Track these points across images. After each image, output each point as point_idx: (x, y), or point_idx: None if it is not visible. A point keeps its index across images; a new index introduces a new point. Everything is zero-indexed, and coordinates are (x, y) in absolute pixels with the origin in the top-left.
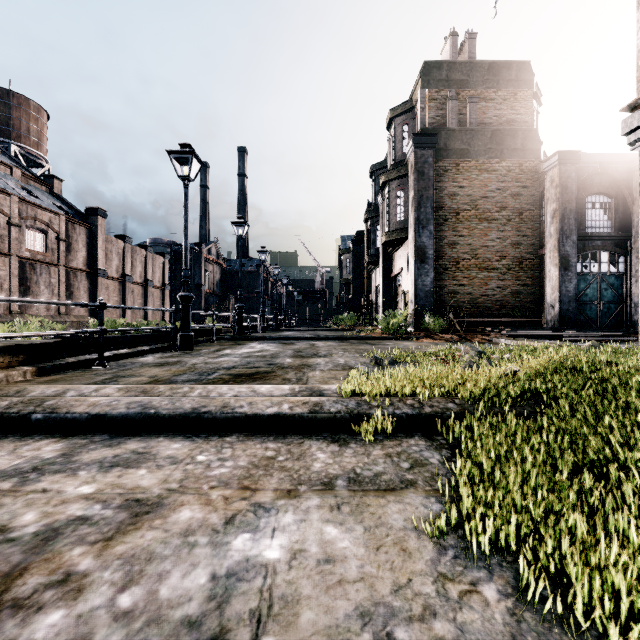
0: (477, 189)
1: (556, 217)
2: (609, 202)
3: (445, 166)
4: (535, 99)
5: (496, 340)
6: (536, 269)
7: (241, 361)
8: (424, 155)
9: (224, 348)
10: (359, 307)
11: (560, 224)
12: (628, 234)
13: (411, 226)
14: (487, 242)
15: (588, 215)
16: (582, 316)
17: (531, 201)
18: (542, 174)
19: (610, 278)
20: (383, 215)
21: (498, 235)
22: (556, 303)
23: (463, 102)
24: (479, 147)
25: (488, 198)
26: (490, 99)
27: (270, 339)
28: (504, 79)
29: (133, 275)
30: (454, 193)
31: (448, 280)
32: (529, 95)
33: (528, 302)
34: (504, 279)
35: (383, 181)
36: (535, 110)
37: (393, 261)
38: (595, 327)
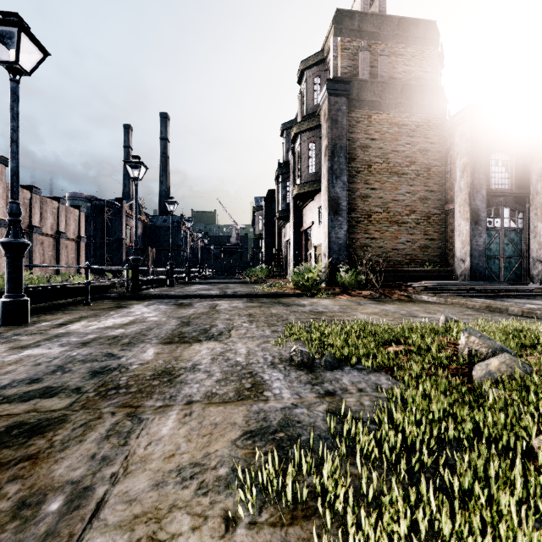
0: (388, 142)
1: (467, 171)
2: (509, 160)
3: (357, 117)
4: (439, 60)
5: (417, 296)
6: (442, 224)
7: (52, 360)
8: (338, 102)
9: (84, 317)
10: (270, 260)
11: (471, 178)
12: (527, 191)
13: (324, 176)
14: (397, 196)
15: (491, 172)
16: (487, 270)
17: (438, 157)
18: (448, 131)
19: (511, 233)
20: (294, 168)
21: (408, 189)
22: (467, 257)
23: (374, 55)
24: (390, 100)
25: (398, 152)
26: (400, 54)
27: (167, 297)
28: (413, 36)
29: (43, 226)
30: (366, 145)
31: (360, 233)
32: (435, 54)
33: (435, 256)
34: (413, 233)
35: (295, 132)
36: (438, 71)
37: (303, 215)
38: (510, 282)
